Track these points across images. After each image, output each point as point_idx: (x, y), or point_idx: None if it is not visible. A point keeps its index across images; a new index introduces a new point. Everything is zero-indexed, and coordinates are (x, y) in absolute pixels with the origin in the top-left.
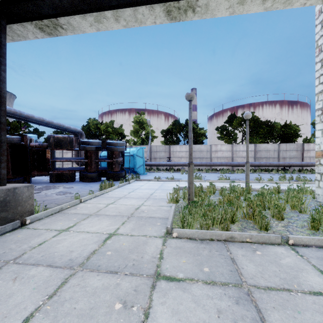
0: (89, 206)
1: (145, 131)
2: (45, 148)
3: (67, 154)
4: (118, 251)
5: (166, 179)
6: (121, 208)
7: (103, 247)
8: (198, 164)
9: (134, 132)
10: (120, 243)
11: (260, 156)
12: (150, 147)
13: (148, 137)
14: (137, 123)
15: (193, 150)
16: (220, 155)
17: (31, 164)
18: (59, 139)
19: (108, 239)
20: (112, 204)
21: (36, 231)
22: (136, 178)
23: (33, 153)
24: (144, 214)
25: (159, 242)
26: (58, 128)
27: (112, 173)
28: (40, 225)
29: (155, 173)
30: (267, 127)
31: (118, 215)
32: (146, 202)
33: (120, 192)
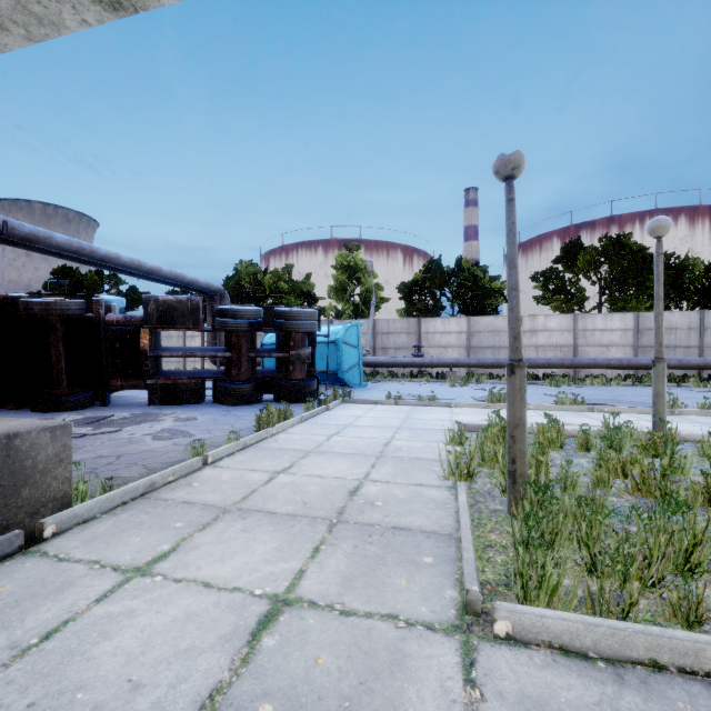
0: (225, 479)
1: (361, 287)
2: (138, 327)
3: (194, 340)
4: (299, 701)
5: (417, 401)
6: (310, 487)
7: (246, 669)
8: (488, 362)
9: (337, 290)
10: (307, 653)
11: (649, 342)
12: (374, 323)
13: (367, 299)
14: (343, 270)
15: (475, 330)
16: (543, 341)
17: (109, 363)
18: (169, 304)
19: (268, 626)
20: (286, 472)
21: (58, 571)
22: (342, 397)
23: (113, 338)
24: (376, 514)
25: (448, 660)
26: (173, 284)
27: (287, 385)
28: (79, 543)
29: (386, 385)
30: (669, 270)
31: (300, 516)
32: (376, 470)
33: (306, 435)
